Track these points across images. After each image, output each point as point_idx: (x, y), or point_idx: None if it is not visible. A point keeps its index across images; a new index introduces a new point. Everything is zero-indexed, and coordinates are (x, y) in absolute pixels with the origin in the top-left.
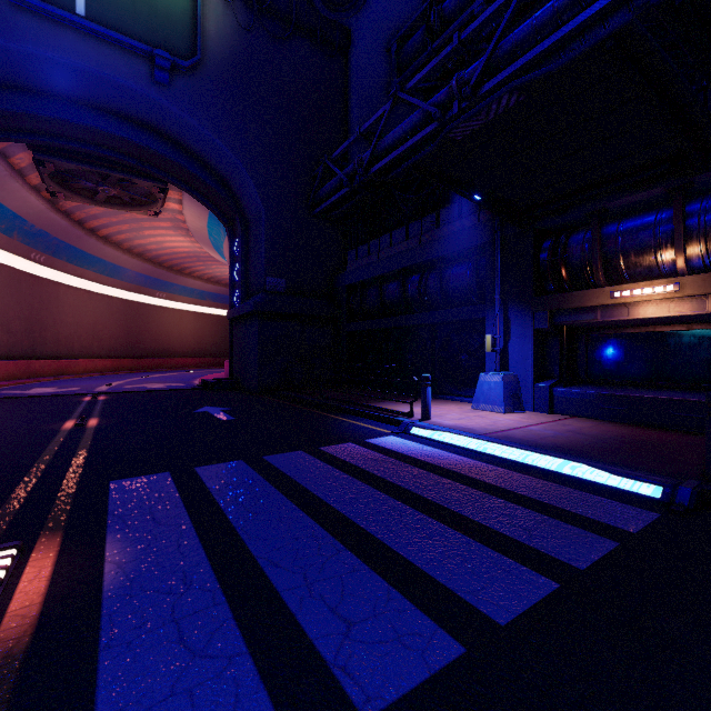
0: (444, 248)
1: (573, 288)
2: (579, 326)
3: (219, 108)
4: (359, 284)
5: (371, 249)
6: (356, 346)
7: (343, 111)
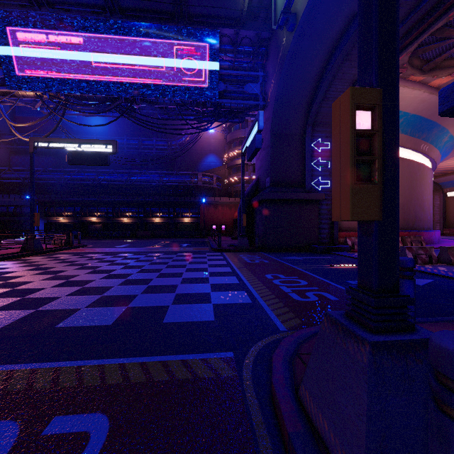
0: (23, 204)
1: (52, 216)
2: (52, 222)
3: None
4: None
5: None
6: None
7: None
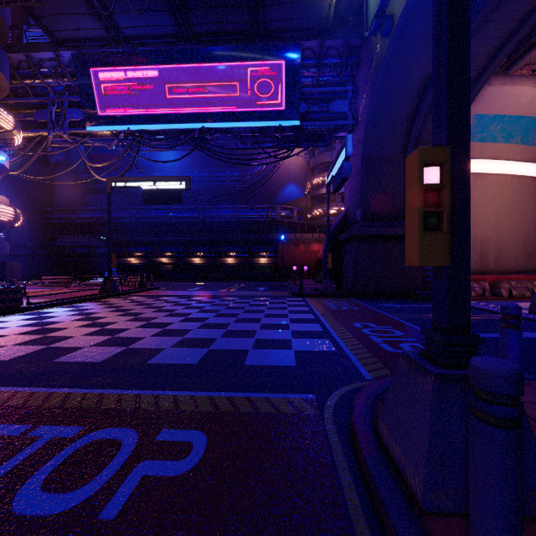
0: (97, 244)
1: (124, 257)
2: (124, 263)
3: (13, 188)
4: (64, 247)
5: (70, 237)
6: (61, 265)
7: (53, 186)
